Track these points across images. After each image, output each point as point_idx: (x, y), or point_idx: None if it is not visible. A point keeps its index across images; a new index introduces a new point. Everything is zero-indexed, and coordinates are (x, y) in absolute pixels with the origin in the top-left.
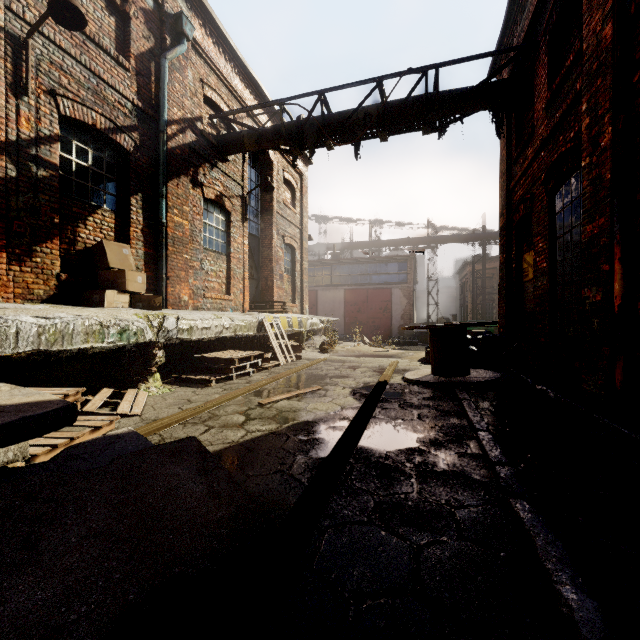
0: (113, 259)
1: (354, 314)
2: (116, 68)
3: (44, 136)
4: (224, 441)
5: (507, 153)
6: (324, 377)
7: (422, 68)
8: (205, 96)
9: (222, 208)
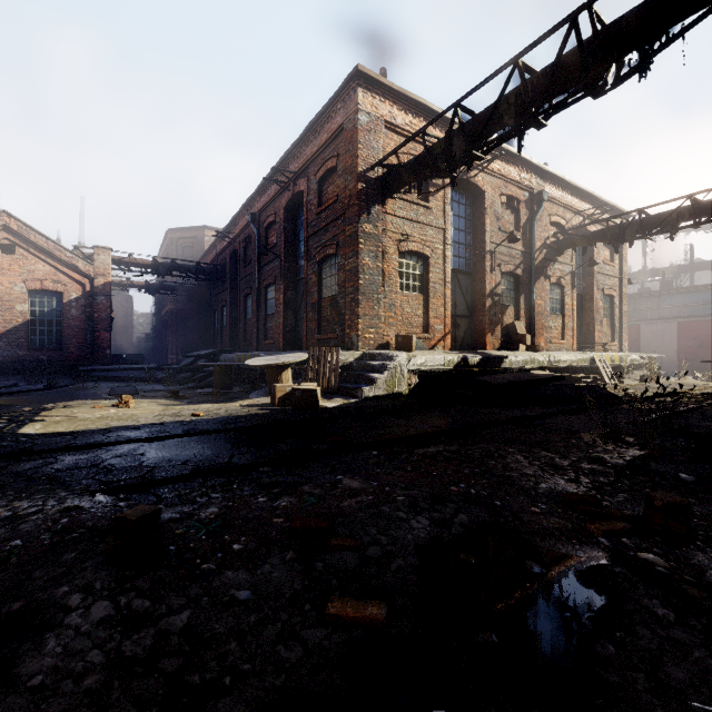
0: (518, 329)
1: (692, 350)
2: None
3: (497, 284)
4: None
5: None
6: (640, 390)
7: None
8: (550, 222)
9: (559, 285)
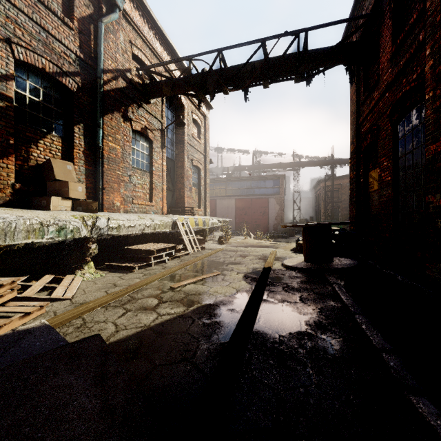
0: (59, 173)
1: (242, 216)
2: (62, 26)
3: (1, 74)
4: (137, 325)
5: (356, 97)
6: (222, 264)
7: (295, 31)
8: (133, 54)
9: (146, 138)
